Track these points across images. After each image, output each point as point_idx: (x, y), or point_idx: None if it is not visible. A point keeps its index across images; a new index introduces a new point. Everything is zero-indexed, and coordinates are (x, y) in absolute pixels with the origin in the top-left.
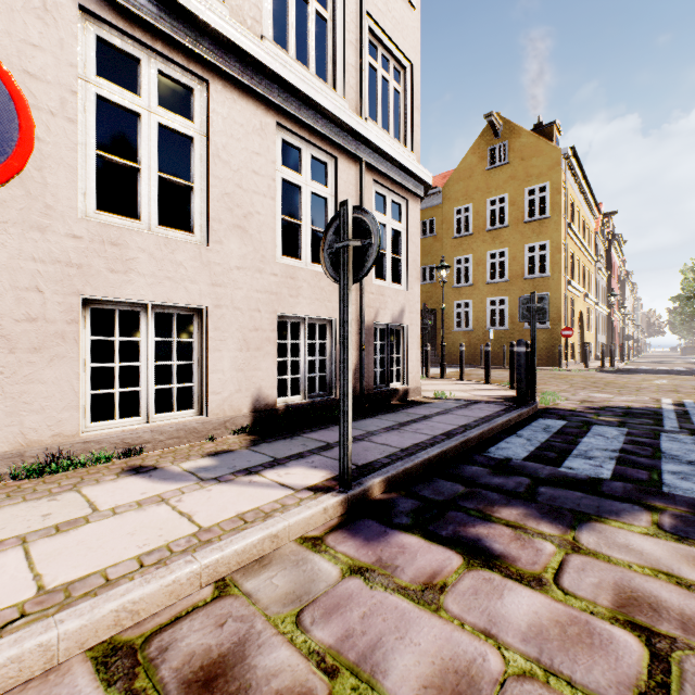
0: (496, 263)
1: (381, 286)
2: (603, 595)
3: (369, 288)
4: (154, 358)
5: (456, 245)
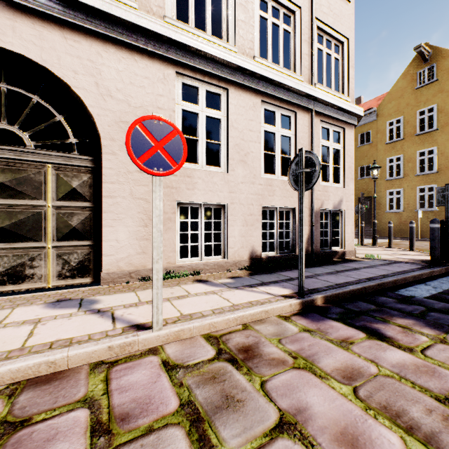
0: (425, 159)
1: (325, 185)
2: None
3: (317, 187)
4: (191, 230)
5: (389, 149)
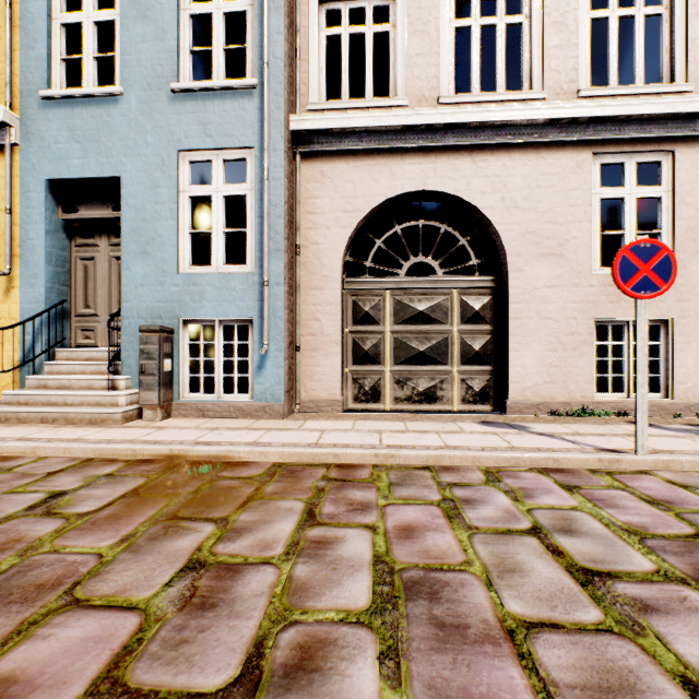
0: None
1: None
2: None
3: None
4: None
5: None
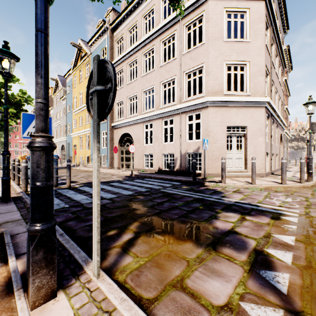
0: None
1: (189, 142)
2: (113, 178)
3: (184, 144)
4: None
5: None
